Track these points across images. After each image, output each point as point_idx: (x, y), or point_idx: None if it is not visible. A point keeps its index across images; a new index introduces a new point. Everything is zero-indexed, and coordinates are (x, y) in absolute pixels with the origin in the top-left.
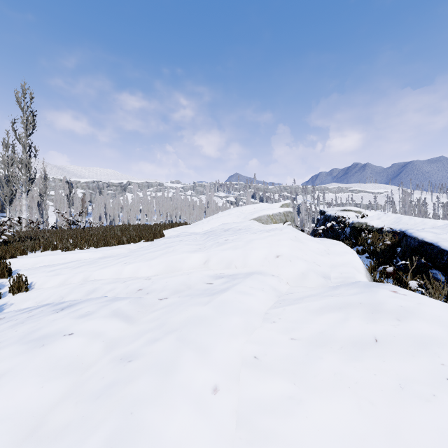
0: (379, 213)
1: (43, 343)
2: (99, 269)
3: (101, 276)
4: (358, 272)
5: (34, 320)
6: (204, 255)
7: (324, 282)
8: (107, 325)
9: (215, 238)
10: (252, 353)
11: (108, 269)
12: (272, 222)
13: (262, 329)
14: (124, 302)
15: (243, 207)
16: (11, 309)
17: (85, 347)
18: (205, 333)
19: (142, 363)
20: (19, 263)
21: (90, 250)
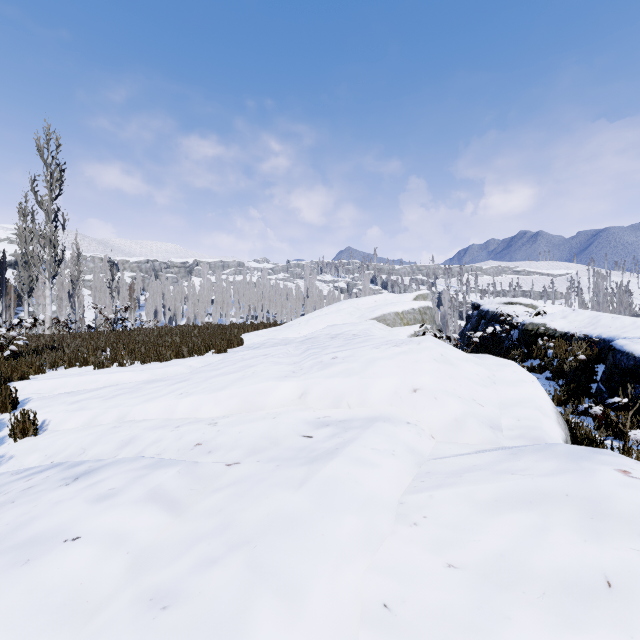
0: (565, 310)
1: (29, 556)
2: (142, 403)
3: (144, 415)
4: (544, 417)
5: (31, 498)
6: (299, 385)
7: (492, 436)
8: (138, 518)
9: (318, 353)
10: (379, 596)
11: (155, 404)
12: (402, 324)
13: (395, 539)
14: (170, 471)
15: (358, 300)
16: (9, 465)
17: (97, 566)
18: (297, 552)
19: (184, 617)
20: (30, 388)
21: (134, 369)
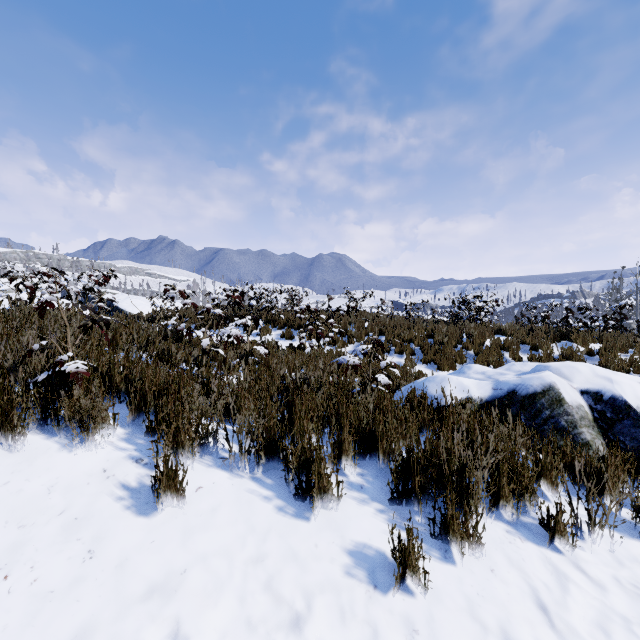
0: (119, 294)
1: None
2: None
3: None
4: None
5: None
6: None
7: None
8: None
9: None
10: None
11: None
12: None
13: None
14: None
15: None
16: None
17: None
18: None
19: None
20: None
21: None
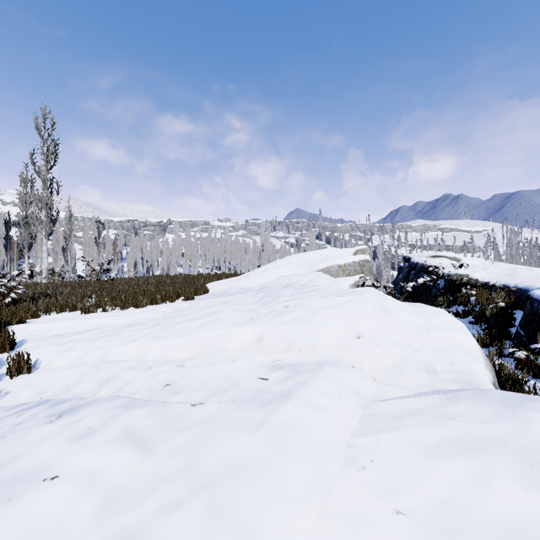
0: (485, 263)
1: (11, 494)
2: (120, 346)
3: (121, 356)
4: (474, 361)
5: (19, 434)
6: (256, 330)
7: (429, 380)
8: (111, 458)
9: (272, 301)
10: None
11: (131, 346)
12: (344, 275)
13: (345, 482)
14: (142, 412)
15: (306, 254)
16: (5, 400)
17: (71, 505)
18: (254, 498)
19: None
20: (26, 331)
21: (115, 314)
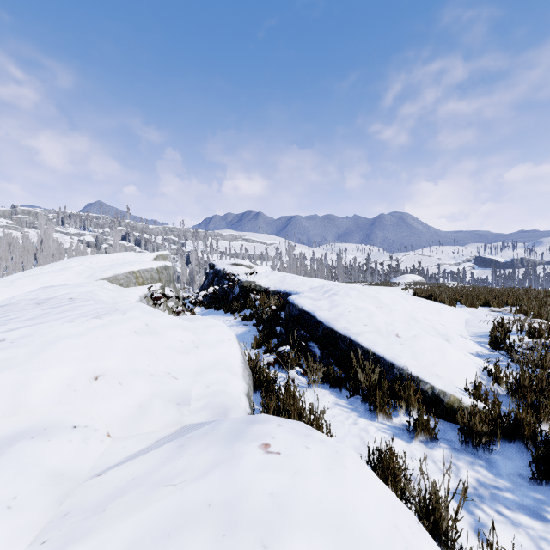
0: (267, 271)
1: None
2: None
3: None
4: (232, 375)
5: None
6: None
7: (176, 416)
8: None
9: None
10: None
11: None
12: (137, 284)
13: None
14: None
15: (92, 257)
16: None
17: None
18: None
19: None
20: None
21: None
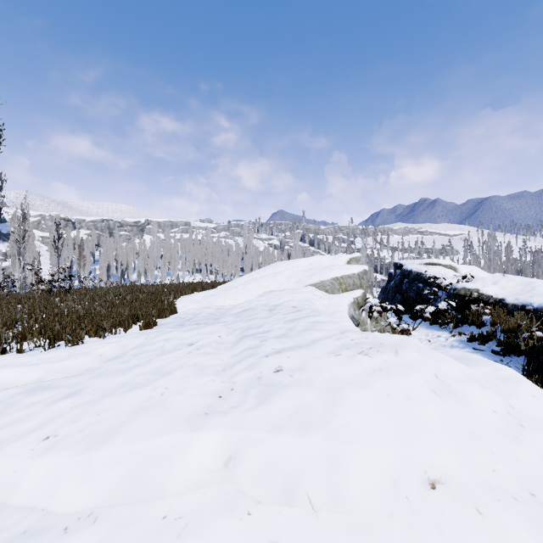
0: (494, 275)
1: None
2: None
3: None
4: None
5: None
6: (225, 437)
7: None
8: None
9: (255, 351)
10: None
11: None
12: (340, 290)
13: None
14: None
15: (294, 262)
16: None
17: None
18: None
19: None
20: None
21: (29, 360)
